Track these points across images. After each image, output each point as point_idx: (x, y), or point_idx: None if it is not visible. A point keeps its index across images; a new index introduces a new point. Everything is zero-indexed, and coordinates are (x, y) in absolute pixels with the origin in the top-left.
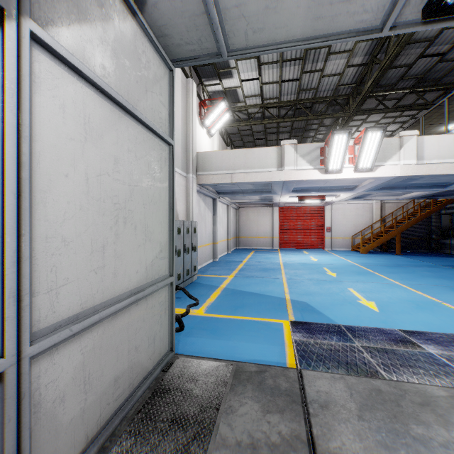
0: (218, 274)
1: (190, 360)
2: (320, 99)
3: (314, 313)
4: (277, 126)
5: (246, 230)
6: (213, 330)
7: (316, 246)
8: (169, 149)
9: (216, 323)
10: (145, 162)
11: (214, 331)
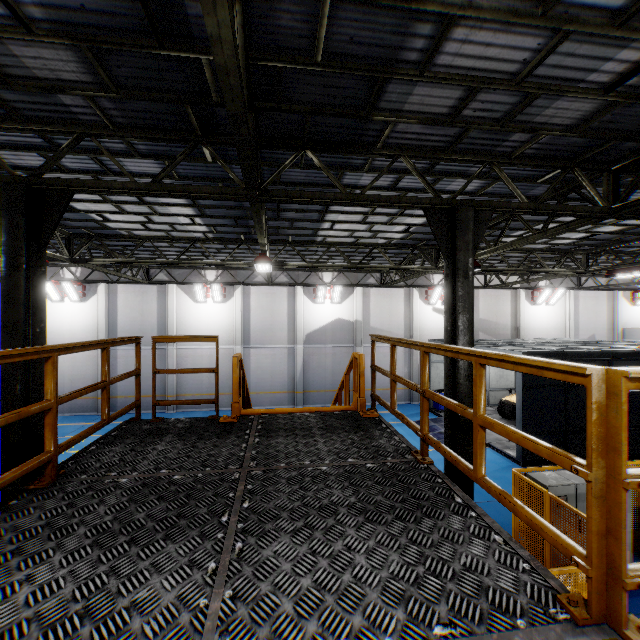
0: None
1: None
2: None
3: None
4: None
5: None
6: None
7: None
8: None
9: None
10: None
11: None
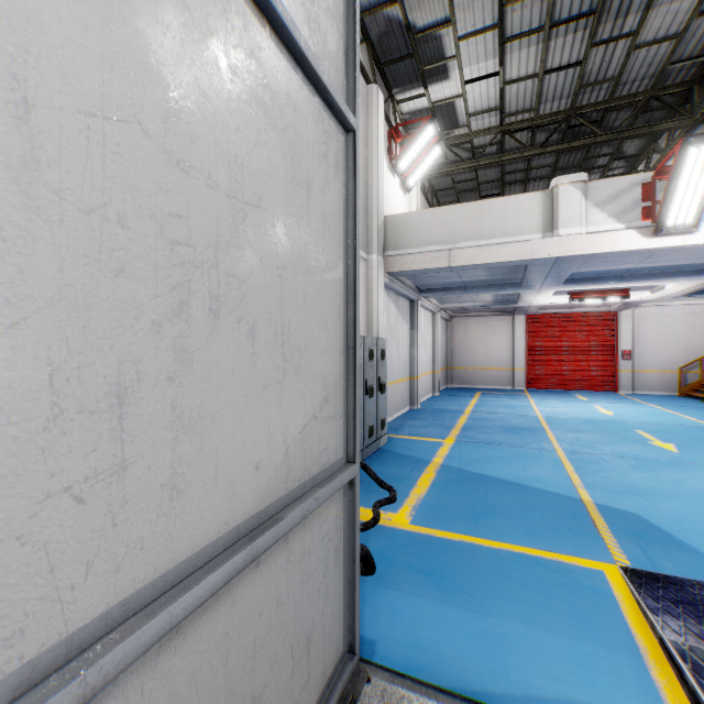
0: (424, 434)
1: (401, 695)
2: (622, 100)
3: (676, 550)
4: (526, 168)
5: (464, 356)
6: (438, 576)
7: (599, 386)
8: (344, 141)
9: (441, 555)
10: (283, 148)
11: (440, 578)
